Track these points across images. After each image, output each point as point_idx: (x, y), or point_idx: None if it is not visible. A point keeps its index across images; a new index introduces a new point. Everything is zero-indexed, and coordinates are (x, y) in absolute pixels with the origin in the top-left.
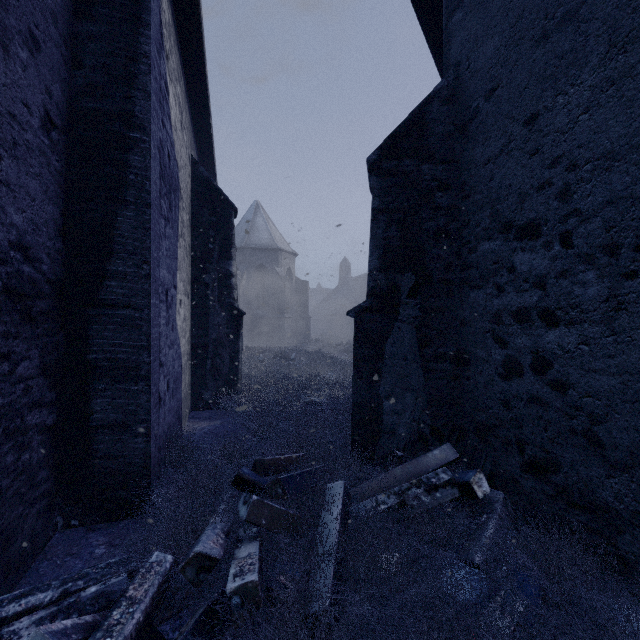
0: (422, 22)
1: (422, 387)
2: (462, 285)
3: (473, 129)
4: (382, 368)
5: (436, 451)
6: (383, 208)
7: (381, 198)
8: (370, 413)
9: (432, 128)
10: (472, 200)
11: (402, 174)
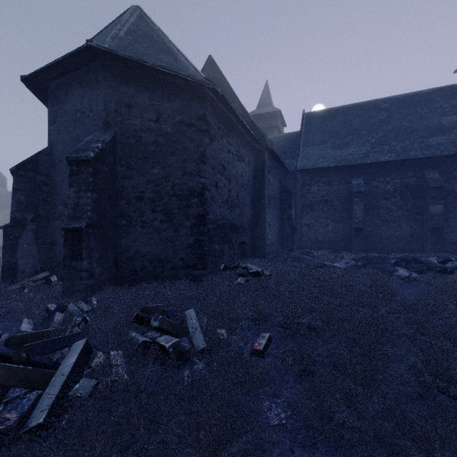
0: (45, 104)
1: (37, 254)
2: (53, 218)
3: (56, 169)
4: (18, 248)
5: (41, 274)
6: (18, 188)
7: (17, 185)
8: (12, 266)
9: (41, 163)
10: (56, 191)
11: (28, 177)
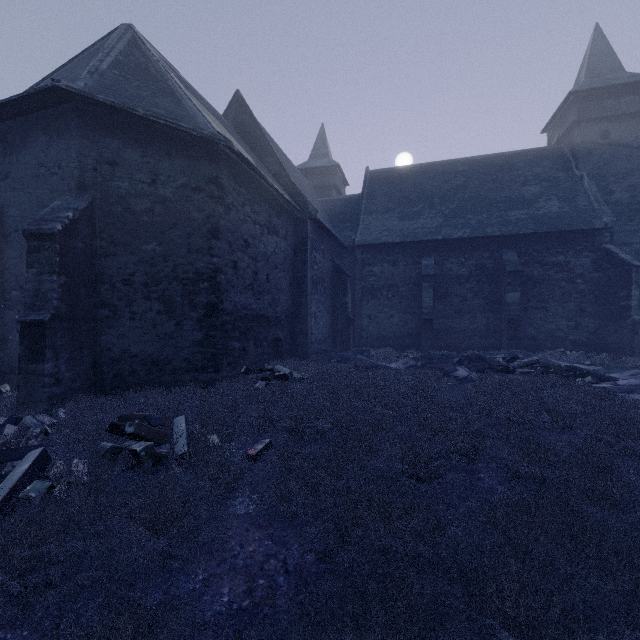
0: None
1: None
2: (5, 308)
3: (10, 241)
4: None
5: None
6: None
7: None
8: None
9: None
10: (9, 271)
11: None
